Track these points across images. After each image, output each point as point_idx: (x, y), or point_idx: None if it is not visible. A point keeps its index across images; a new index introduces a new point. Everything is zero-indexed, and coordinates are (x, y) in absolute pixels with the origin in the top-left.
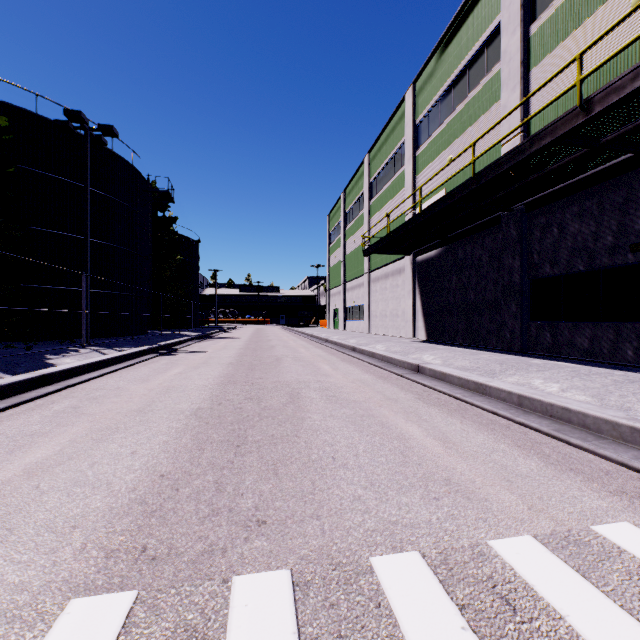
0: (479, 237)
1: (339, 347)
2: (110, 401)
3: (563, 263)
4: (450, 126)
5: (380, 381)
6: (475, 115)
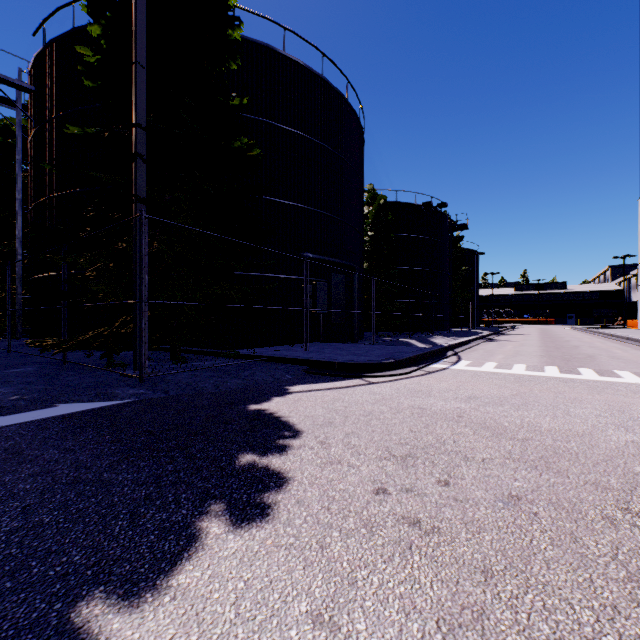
0: None
1: (639, 343)
2: (498, 351)
3: None
4: None
5: None
6: None
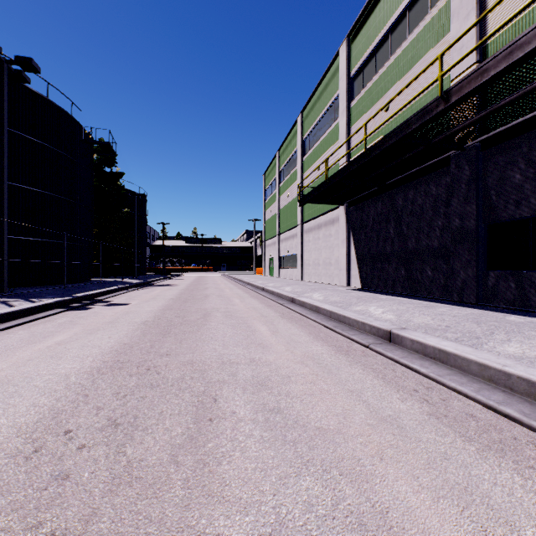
0: (422, 182)
1: (276, 297)
2: None
3: (534, 203)
4: (387, 72)
5: (343, 359)
6: (417, 56)
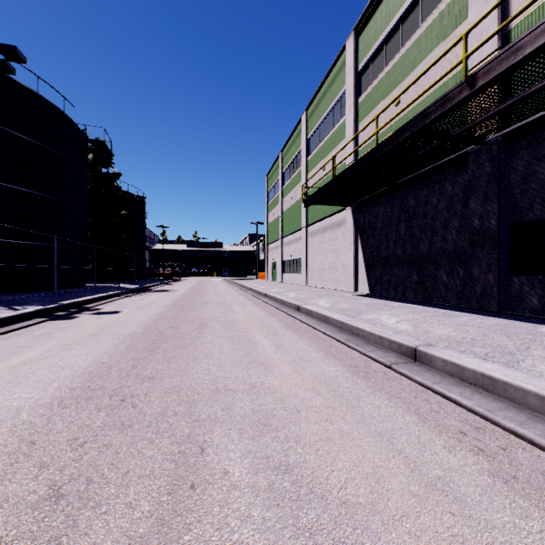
0: (436, 181)
1: (280, 304)
2: None
3: None
4: (398, 65)
5: (362, 385)
6: (431, 45)
